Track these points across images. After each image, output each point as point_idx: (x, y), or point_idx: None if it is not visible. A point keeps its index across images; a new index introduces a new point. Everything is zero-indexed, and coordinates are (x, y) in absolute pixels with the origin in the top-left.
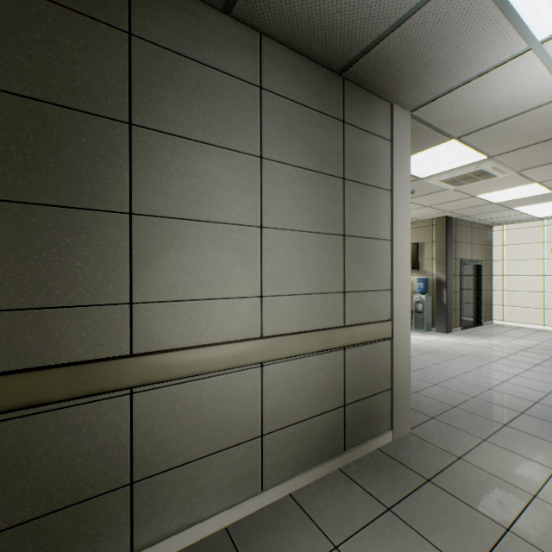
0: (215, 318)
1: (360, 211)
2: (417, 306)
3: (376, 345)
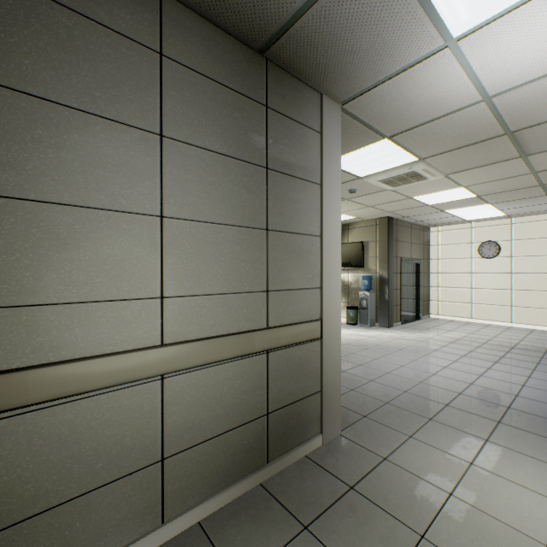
0: (95, 325)
1: (287, 204)
2: (362, 303)
3: (304, 346)
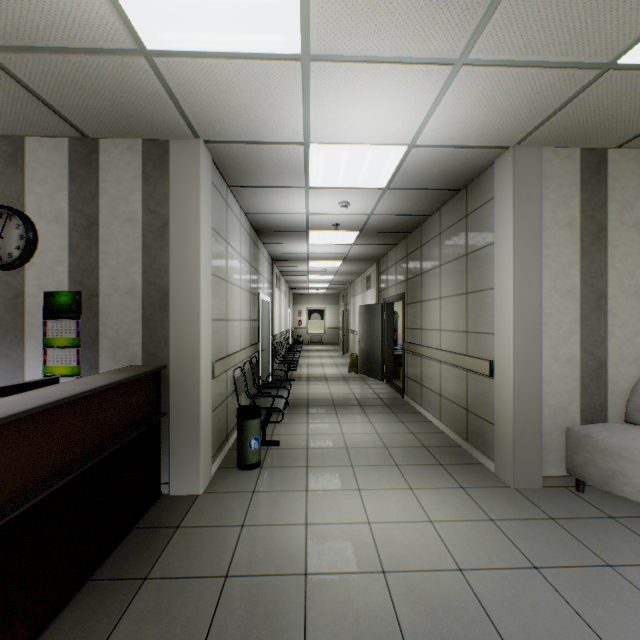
0: (431, 337)
1: (475, 272)
2: None
3: (485, 379)
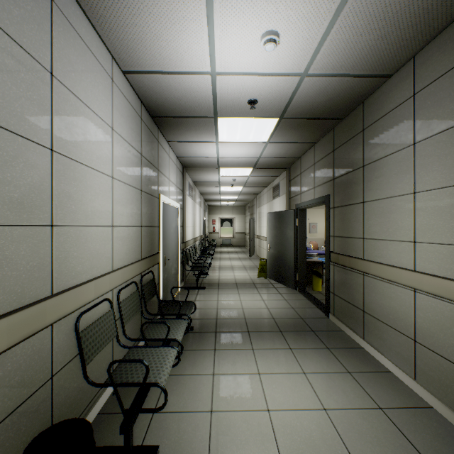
0: (389, 251)
1: None
2: None
3: None
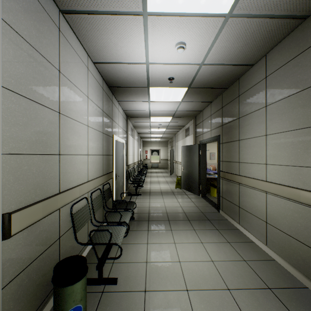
0: (253, 170)
1: None
2: None
3: None
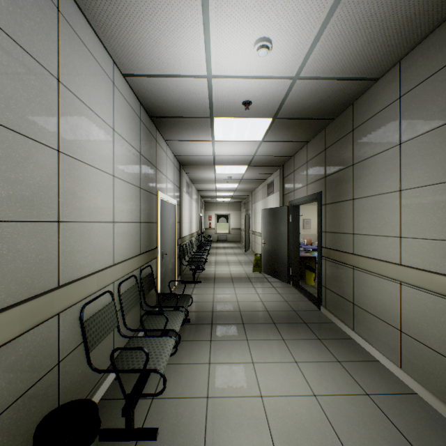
0: (377, 246)
1: None
2: None
3: None
